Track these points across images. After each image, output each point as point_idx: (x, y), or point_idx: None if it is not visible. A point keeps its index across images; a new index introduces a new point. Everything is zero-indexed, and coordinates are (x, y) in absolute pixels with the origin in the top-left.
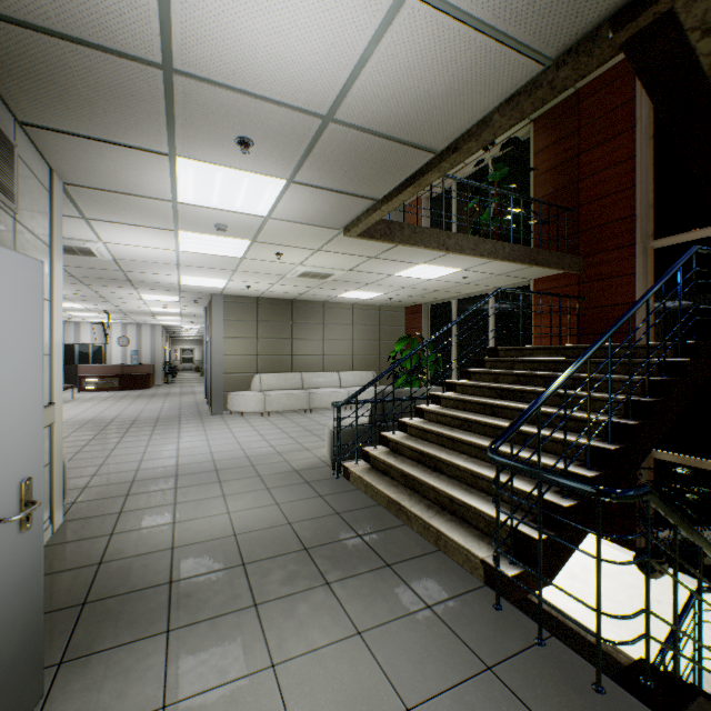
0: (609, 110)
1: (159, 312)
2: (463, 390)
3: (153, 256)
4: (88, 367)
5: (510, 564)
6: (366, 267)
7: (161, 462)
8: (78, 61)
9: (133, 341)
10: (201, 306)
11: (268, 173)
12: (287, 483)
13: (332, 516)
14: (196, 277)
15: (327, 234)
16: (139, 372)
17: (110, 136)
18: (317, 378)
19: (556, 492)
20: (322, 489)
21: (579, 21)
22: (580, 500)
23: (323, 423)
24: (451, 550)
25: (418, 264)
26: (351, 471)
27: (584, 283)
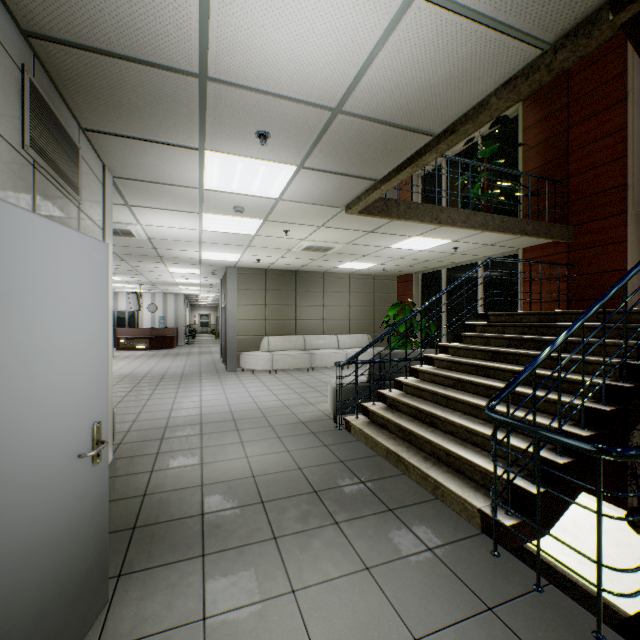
0: (599, 84)
1: (182, 283)
2: (455, 352)
3: (181, 235)
4: (124, 330)
5: (506, 515)
6: (363, 240)
7: (188, 412)
8: (131, 76)
9: (160, 308)
10: (217, 277)
11: (281, 161)
12: (295, 433)
13: (337, 463)
14: (214, 252)
15: (330, 212)
16: (165, 334)
17: (152, 136)
18: (317, 340)
19: (550, 450)
20: (327, 439)
21: (578, 6)
22: (575, 458)
23: (324, 381)
24: (448, 499)
25: (411, 237)
26: (352, 424)
27: (574, 251)
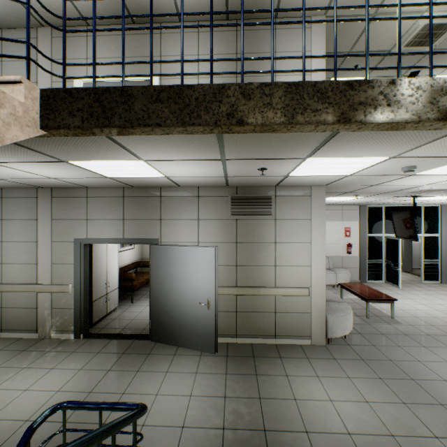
0: None
1: None
2: None
3: None
4: None
5: None
6: None
7: (446, 371)
8: (235, 181)
9: None
10: None
11: (297, 163)
12: None
13: None
14: None
15: None
16: None
17: (276, 181)
18: None
19: None
20: None
21: None
22: None
23: None
24: None
25: None
26: None
27: None
